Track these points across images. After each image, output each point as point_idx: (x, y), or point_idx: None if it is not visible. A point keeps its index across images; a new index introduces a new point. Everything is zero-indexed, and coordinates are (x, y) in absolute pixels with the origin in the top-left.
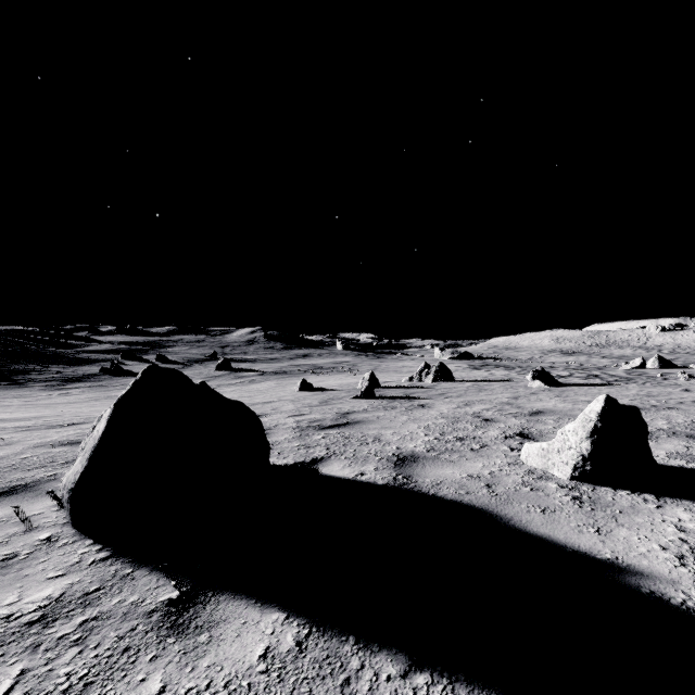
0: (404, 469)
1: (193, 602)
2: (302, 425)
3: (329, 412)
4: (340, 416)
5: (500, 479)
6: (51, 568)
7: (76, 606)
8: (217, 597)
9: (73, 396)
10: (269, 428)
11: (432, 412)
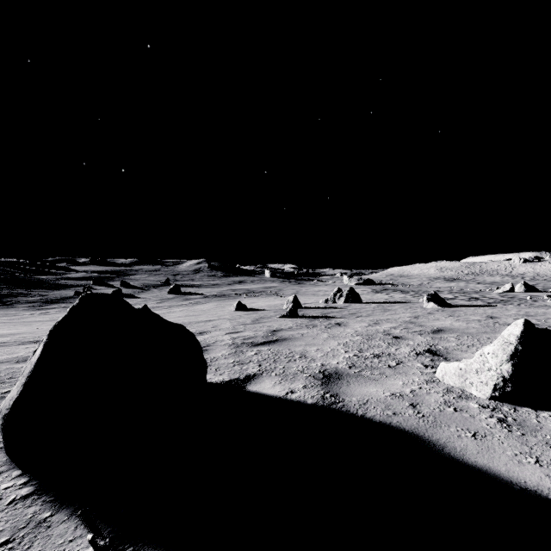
0: (331, 387)
1: None
2: (237, 341)
3: (260, 329)
4: (270, 333)
5: (422, 398)
6: None
7: None
8: None
9: (50, 315)
10: (209, 345)
11: (348, 330)
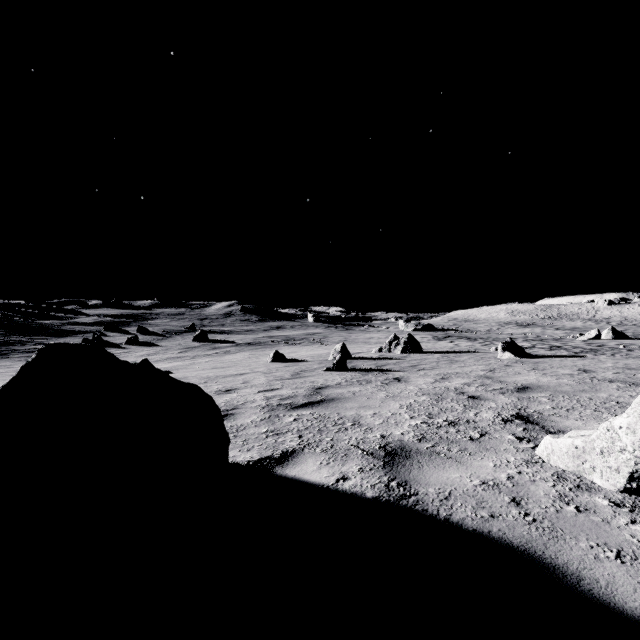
0: (396, 470)
1: None
2: (272, 403)
3: (301, 386)
4: (313, 392)
5: (526, 489)
6: None
7: None
8: None
9: None
10: (236, 407)
11: (410, 387)
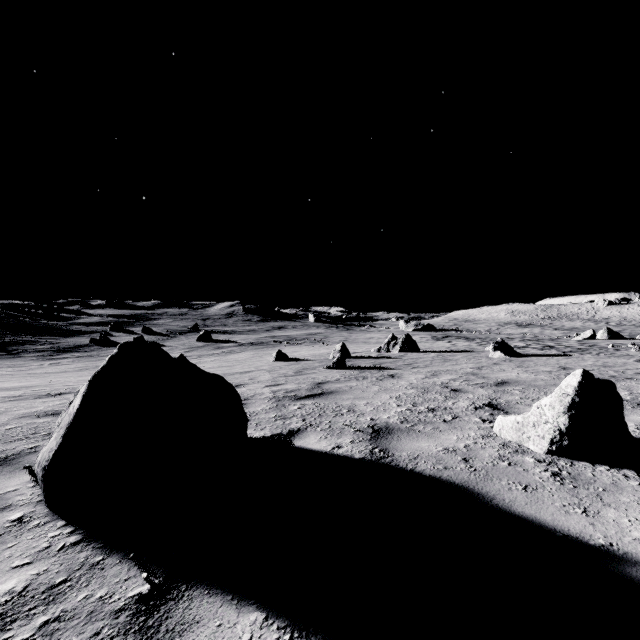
0: (380, 442)
1: (165, 597)
2: (278, 395)
3: (304, 382)
4: (314, 386)
5: (476, 453)
6: (18, 555)
7: (39, 603)
8: (191, 592)
9: (63, 366)
10: (247, 398)
11: (402, 382)
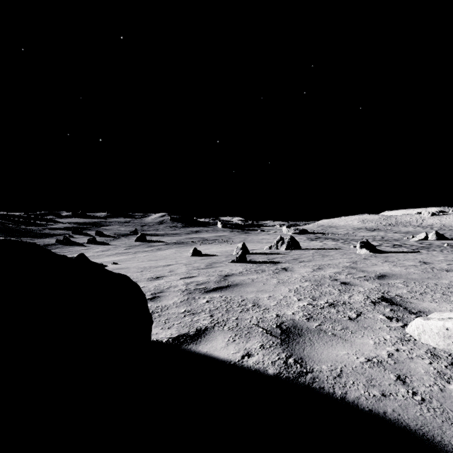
0: (292, 347)
1: None
2: (190, 287)
3: (213, 274)
4: (221, 278)
5: (407, 367)
6: None
7: None
8: None
9: None
10: (162, 290)
11: (295, 275)
